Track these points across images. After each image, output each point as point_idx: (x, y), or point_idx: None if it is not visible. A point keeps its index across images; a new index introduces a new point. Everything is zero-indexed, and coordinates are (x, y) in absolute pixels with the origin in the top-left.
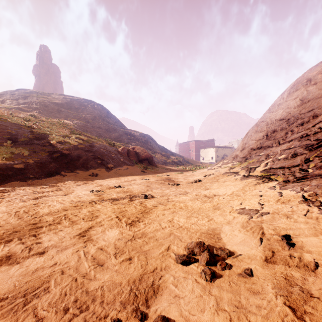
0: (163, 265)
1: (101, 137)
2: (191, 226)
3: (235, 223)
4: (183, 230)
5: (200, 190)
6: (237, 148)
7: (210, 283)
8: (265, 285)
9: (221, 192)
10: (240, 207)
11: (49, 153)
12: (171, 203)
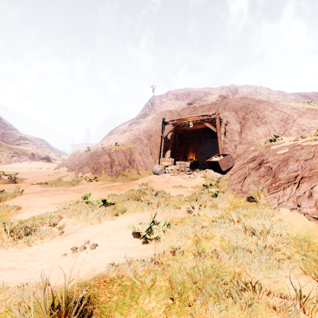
0: None
1: (3, 142)
2: None
3: None
4: None
5: None
6: None
7: None
8: None
9: None
10: None
11: (2, 156)
12: None
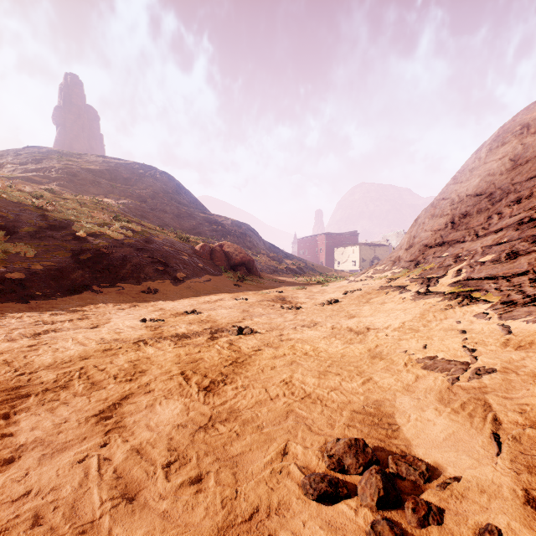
0: (273, 501)
1: (167, 227)
2: (329, 394)
3: (423, 391)
4: (314, 403)
5: (340, 319)
6: (399, 245)
7: None
8: None
9: (380, 323)
10: (425, 355)
11: (72, 253)
12: (287, 344)
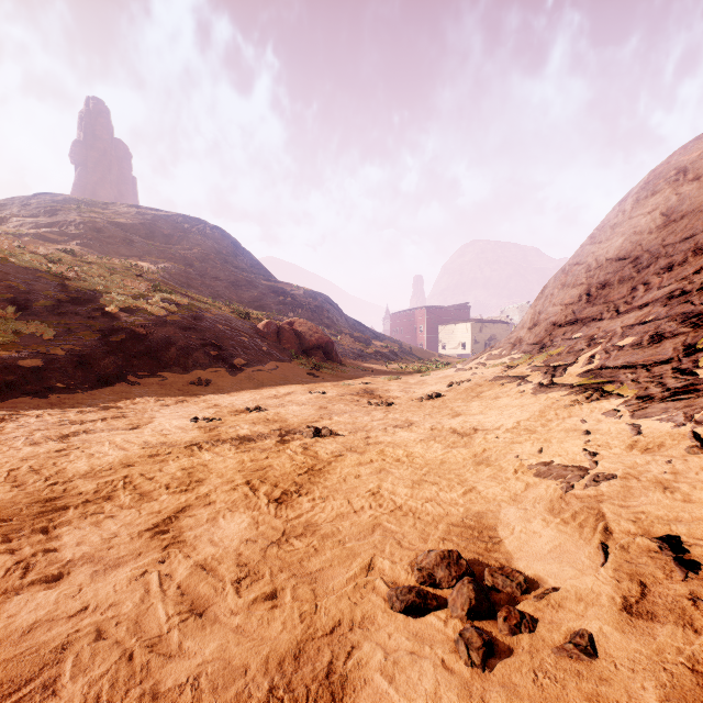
0: (356, 615)
1: (221, 298)
2: (424, 506)
3: (532, 501)
4: (406, 516)
5: (442, 417)
6: (520, 323)
7: (481, 673)
8: (637, 688)
9: (490, 422)
10: (539, 460)
11: (100, 334)
12: (375, 448)
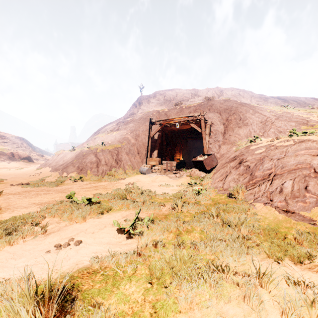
0: None
1: None
2: None
3: None
4: None
5: None
6: None
7: None
8: None
9: None
10: None
11: None
12: None
